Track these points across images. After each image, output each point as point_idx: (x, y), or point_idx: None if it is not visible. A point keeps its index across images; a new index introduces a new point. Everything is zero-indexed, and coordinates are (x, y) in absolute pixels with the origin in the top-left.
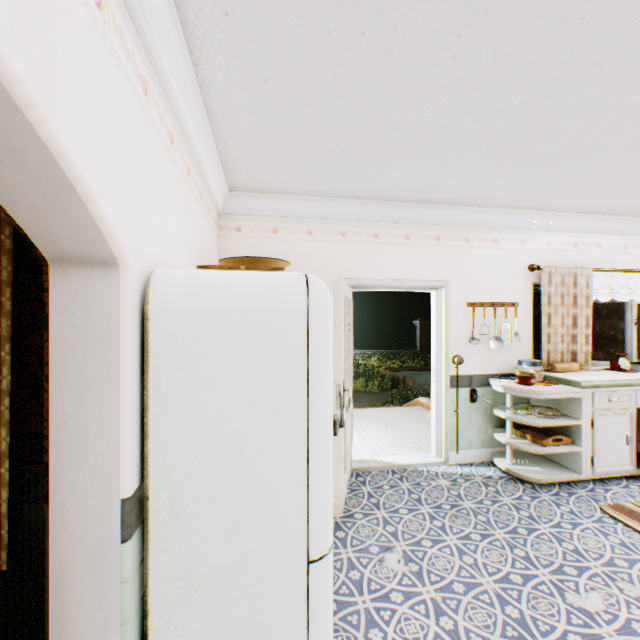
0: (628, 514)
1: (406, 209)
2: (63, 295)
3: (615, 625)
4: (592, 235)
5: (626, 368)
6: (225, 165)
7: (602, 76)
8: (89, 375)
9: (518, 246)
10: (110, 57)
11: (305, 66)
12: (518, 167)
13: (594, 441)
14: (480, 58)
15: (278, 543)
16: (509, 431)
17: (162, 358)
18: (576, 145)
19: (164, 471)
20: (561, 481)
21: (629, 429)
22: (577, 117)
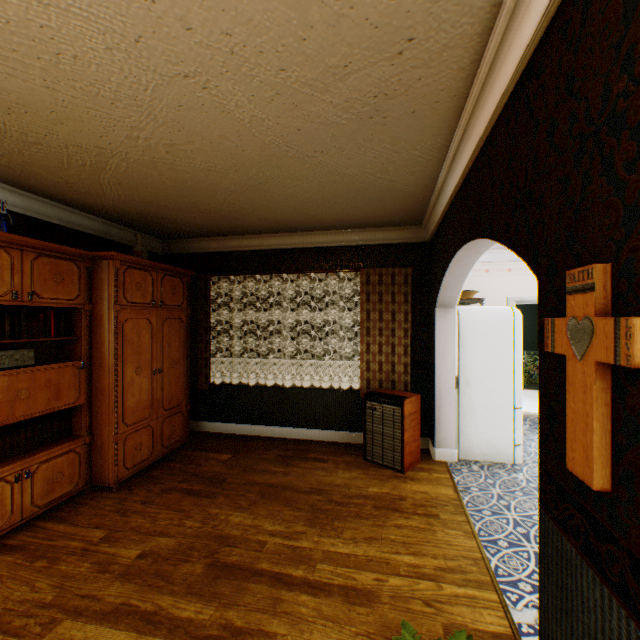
0: None
1: None
2: (438, 317)
3: None
4: None
5: None
6: None
7: None
8: (445, 339)
9: None
10: None
11: None
12: None
13: None
14: None
15: (502, 400)
16: None
17: (463, 336)
18: None
19: (463, 371)
20: None
21: None
22: None
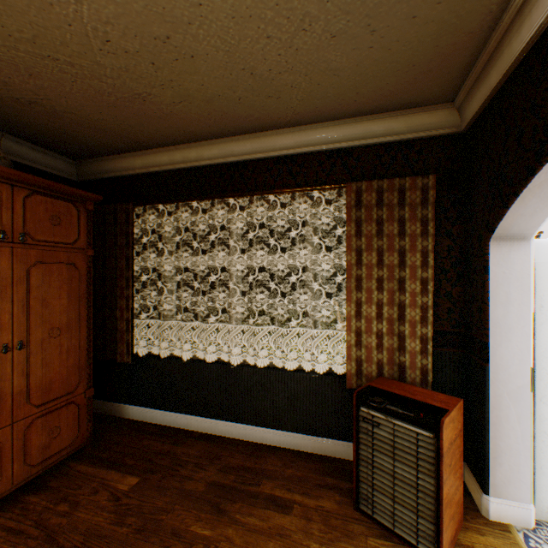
0: None
1: None
2: (495, 256)
3: None
4: None
5: None
6: None
7: None
8: (510, 298)
9: None
10: None
11: None
12: None
13: None
14: None
15: None
16: None
17: (542, 291)
18: None
19: (543, 357)
20: None
21: None
22: None
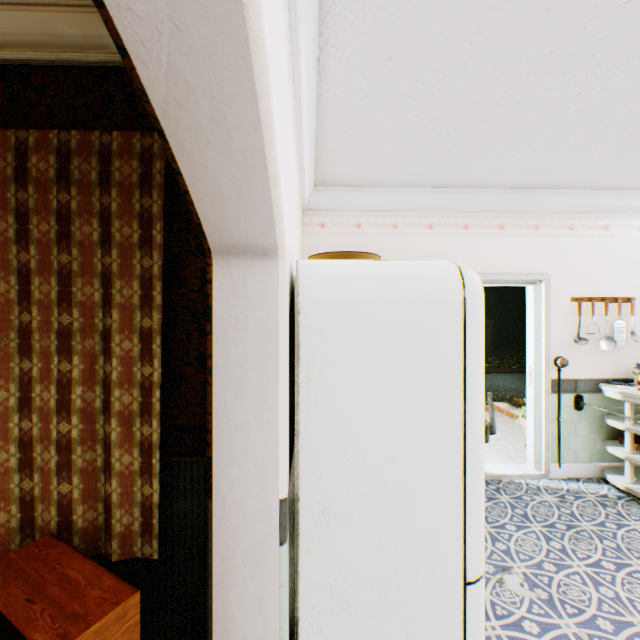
0: None
1: (501, 196)
2: (224, 287)
3: None
4: None
5: None
6: (318, 159)
7: None
8: (248, 369)
9: (634, 233)
10: (283, 33)
11: (439, 36)
12: None
13: None
14: None
15: (431, 559)
16: (628, 445)
17: (311, 353)
18: None
19: (313, 472)
20: None
21: None
22: None
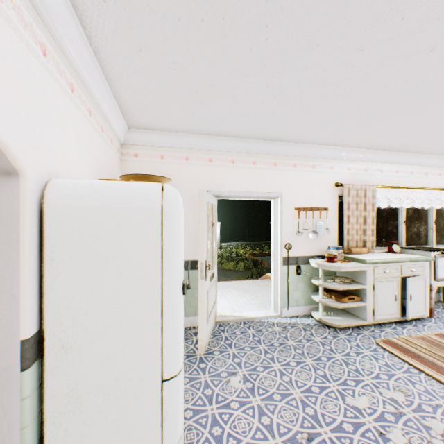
0: (392, 345)
1: (253, 144)
2: None
3: (374, 416)
4: (376, 164)
5: (397, 251)
6: (122, 109)
7: (365, 57)
8: None
9: (328, 170)
10: (7, 26)
11: (167, 41)
12: (322, 117)
13: (374, 299)
14: (284, 41)
15: (140, 368)
16: (321, 293)
17: (55, 241)
18: (357, 103)
19: (56, 320)
20: (354, 326)
21: (397, 290)
22: (354, 84)
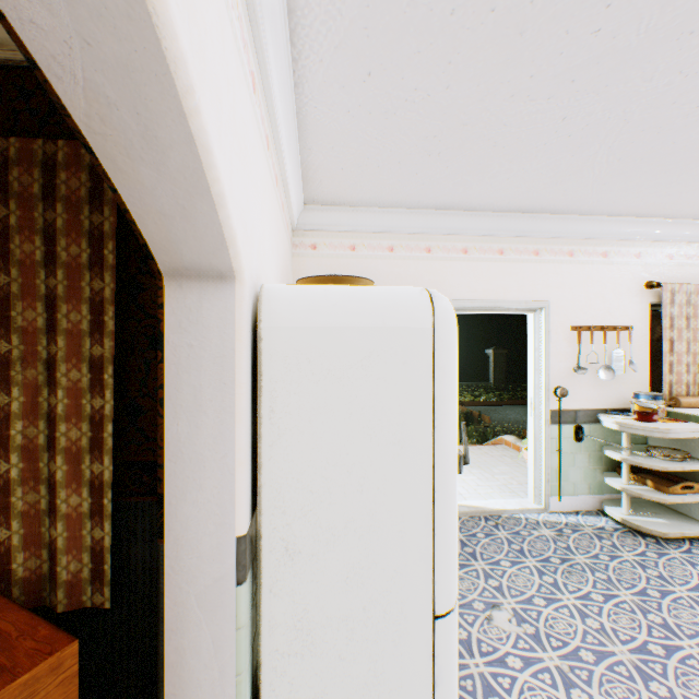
0: None
1: (500, 220)
2: (177, 312)
3: None
4: None
5: None
6: (306, 175)
7: None
8: (204, 399)
9: (632, 260)
10: (235, 46)
11: (417, 54)
12: (645, 165)
13: None
14: (629, 31)
15: (400, 594)
16: (625, 475)
17: (275, 382)
18: None
19: (277, 508)
20: (691, 536)
21: None
22: None
